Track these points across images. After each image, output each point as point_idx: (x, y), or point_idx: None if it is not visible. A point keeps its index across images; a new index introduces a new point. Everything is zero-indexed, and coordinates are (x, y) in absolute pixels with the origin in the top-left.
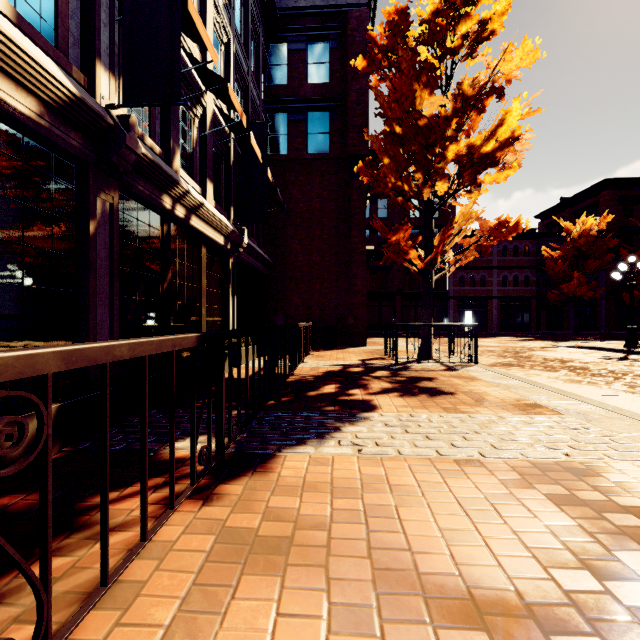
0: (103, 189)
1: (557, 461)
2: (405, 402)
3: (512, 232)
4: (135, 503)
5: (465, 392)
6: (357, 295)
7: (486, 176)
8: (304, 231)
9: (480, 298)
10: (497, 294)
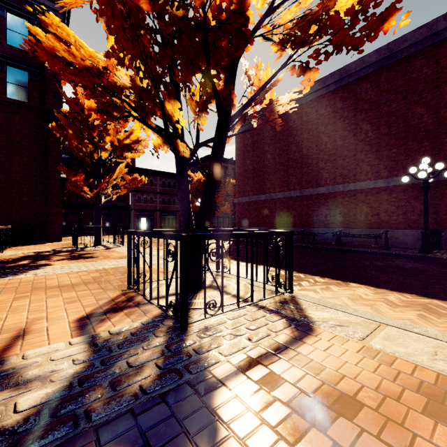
0: None
1: (114, 268)
2: (69, 262)
3: (140, 183)
4: None
5: (104, 256)
6: (54, 207)
7: (129, 153)
8: (3, 155)
9: (150, 210)
10: (159, 208)
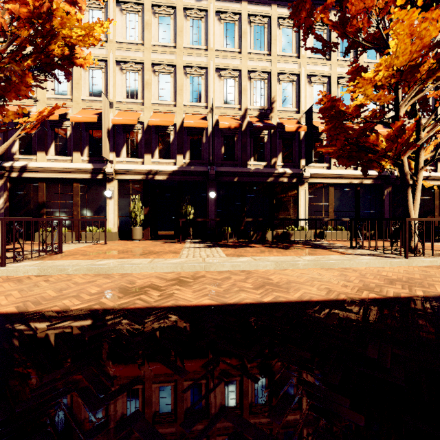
0: (386, 188)
1: None
2: None
3: None
4: (379, 241)
5: None
6: None
7: None
8: None
9: None
10: None
